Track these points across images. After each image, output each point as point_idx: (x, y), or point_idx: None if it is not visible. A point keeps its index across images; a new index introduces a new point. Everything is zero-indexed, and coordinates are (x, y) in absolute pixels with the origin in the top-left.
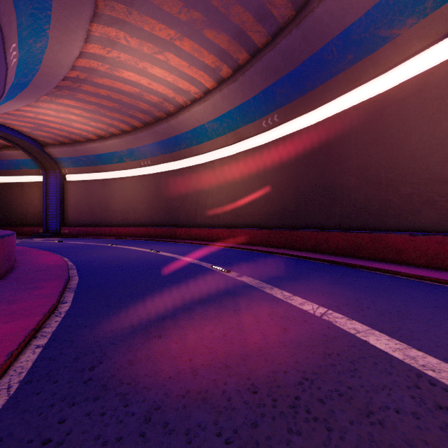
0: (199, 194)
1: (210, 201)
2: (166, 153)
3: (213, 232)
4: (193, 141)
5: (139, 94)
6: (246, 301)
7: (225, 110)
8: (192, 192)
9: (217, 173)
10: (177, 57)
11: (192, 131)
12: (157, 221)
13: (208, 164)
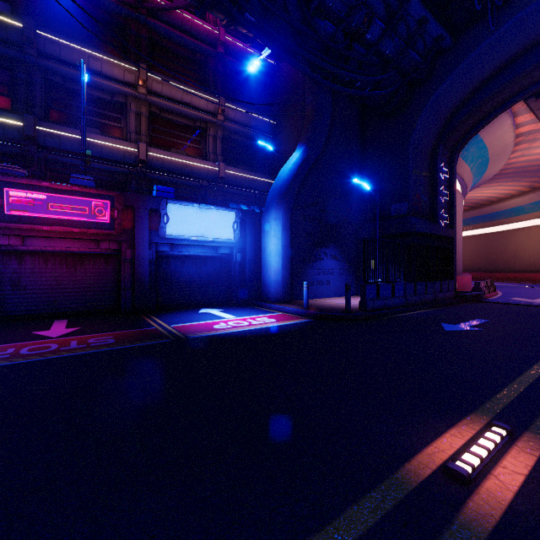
0: (517, 250)
1: (527, 255)
2: (487, 222)
3: (529, 276)
4: (511, 214)
5: (472, 198)
6: (534, 289)
7: (539, 199)
8: (510, 248)
9: (533, 235)
10: (502, 186)
11: (510, 209)
12: (477, 268)
13: (525, 228)
